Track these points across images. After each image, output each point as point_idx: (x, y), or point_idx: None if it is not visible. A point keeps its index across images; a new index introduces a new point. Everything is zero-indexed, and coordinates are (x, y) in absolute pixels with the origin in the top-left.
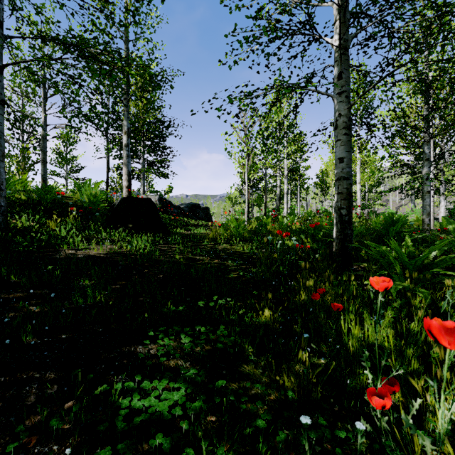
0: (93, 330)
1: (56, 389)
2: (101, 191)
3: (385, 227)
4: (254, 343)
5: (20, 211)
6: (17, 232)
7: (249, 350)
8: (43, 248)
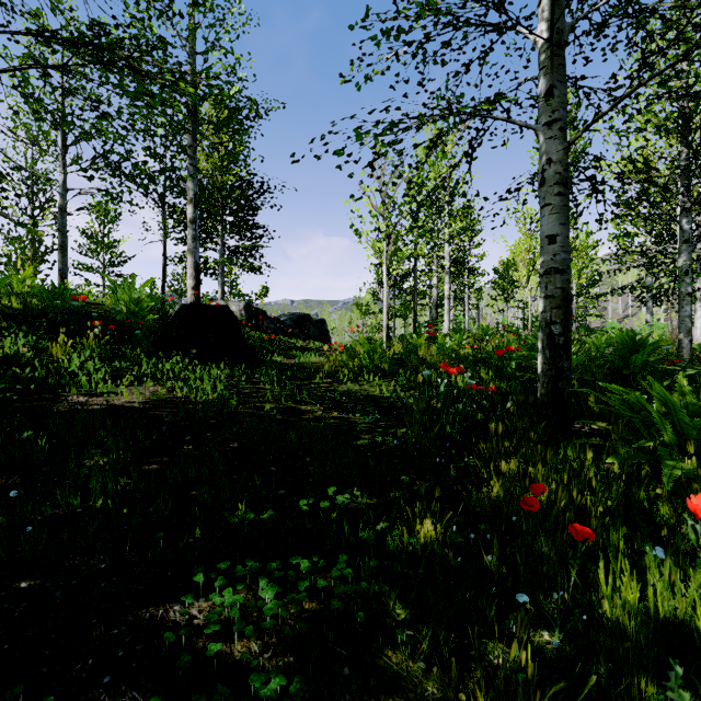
0: (87, 568)
1: None
2: (151, 295)
3: (622, 355)
4: (406, 597)
5: (7, 328)
6: None
7: (396, 611)
8: (34, 393)
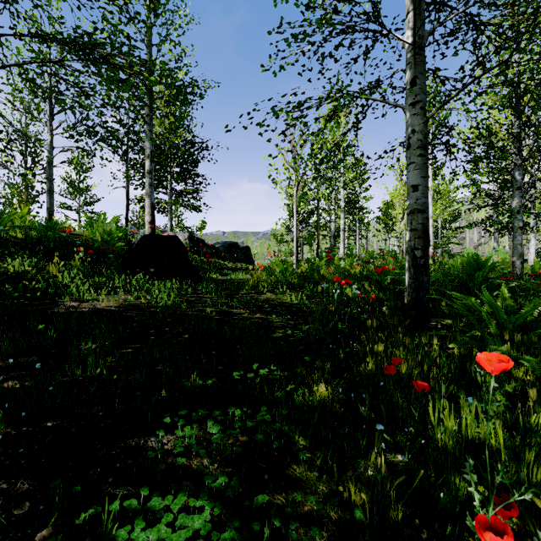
0: (90, 415)
1: (27, 508)
2: (118, 227)
3: (469, 272)
4: (306, 432)
5: (14, 252)
6: (7, 279)
7: (300, 442)
8: (39, 299)
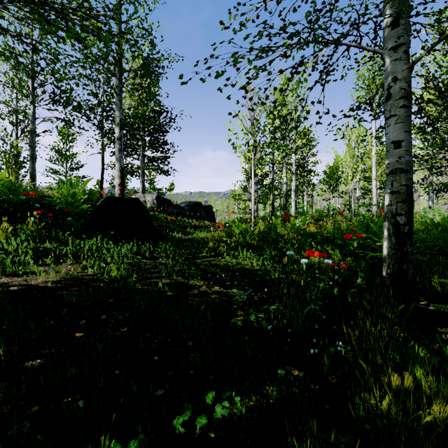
0: None
1: None
2: (90, 190)
3: (443, 237)
4: None
5: None
6: None
7: None
8: None
